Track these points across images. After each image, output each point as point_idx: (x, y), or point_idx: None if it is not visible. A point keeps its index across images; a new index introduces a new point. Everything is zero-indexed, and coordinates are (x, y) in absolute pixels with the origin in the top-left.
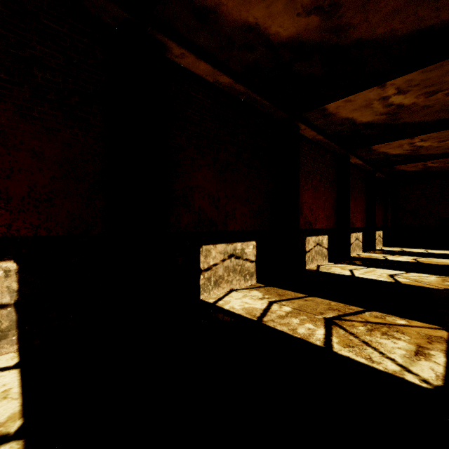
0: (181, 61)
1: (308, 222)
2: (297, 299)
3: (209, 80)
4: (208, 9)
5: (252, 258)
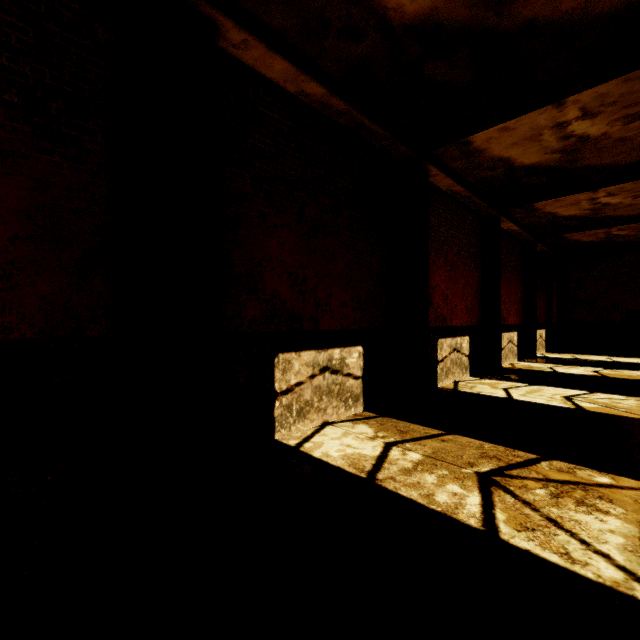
0: (243, 55)
1: (441, 317)
2: (430, 438)
3: (289, 90)
4: None
5: (358, 372)
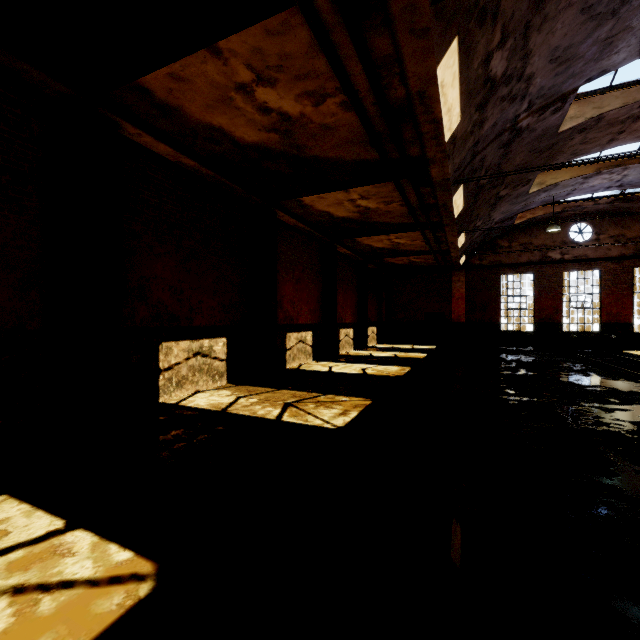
0: (136, 138)
1: (289, 317)
2: (266, 392)
3: (170, 159)
4: (170, 107)
5: (223, 356)
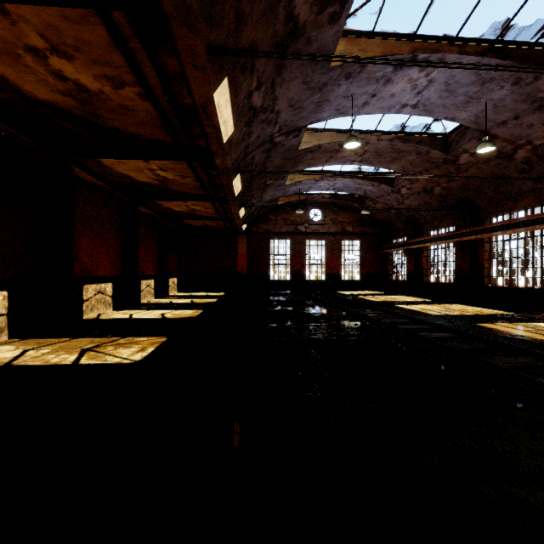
0: None
1: (86, 269)
2: (61, 342)
3: None
4: None
5: (3, 311)
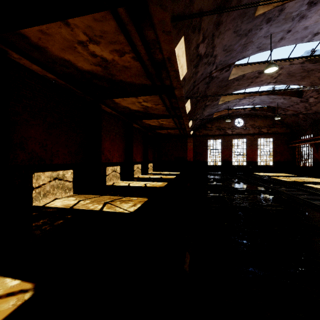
0: (18, 60)
1: (107, 159)
2: (95, 197)
3: (39, 73)
4: (39, 46)
5: (71, 180)
